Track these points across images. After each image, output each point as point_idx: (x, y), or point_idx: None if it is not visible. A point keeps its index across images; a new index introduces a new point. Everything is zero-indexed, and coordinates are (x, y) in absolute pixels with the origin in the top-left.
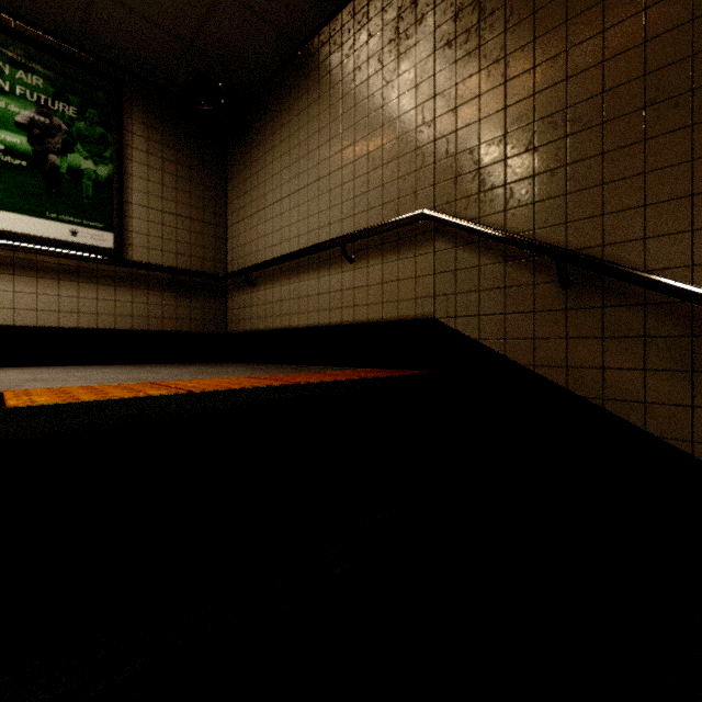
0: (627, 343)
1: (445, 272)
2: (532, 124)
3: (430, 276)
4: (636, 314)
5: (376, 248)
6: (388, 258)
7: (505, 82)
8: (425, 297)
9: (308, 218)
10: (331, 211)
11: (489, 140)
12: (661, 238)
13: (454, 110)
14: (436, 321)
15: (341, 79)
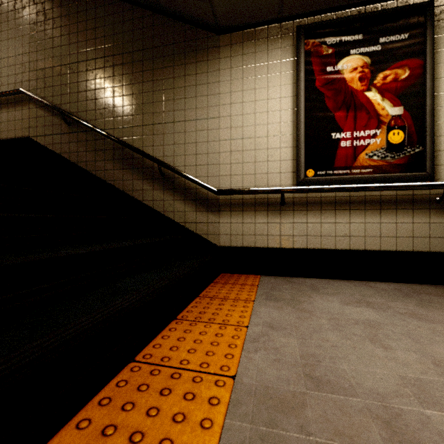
0: (83, 143)
1: (33, 118)
2: (60, 66)
3: (28, 119)
4: (85, 134)
5: (5, 105)
6: (11, 110)
7: (53, 48)
8: (26, 128)
9: None
10: None
11: (48, 68)
12: (90, 111)
13: (36, 52)
14: (30, 138)
15: None
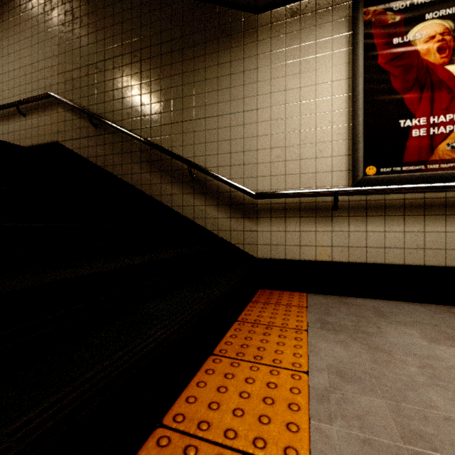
0: (110, 146)
1: (62, 122)
2: (88, 66)
3: (56, 124)
4: (112, 136)
5: (36, 110)
6: (41, 115)
7: (80, 47)
8: (54, 133)
9: (3, 92)
10: (15, 89)
11: (76, 69)
12: (116, 111)
13: (65, 53)
14: (58, 143)
15: (20, 23)
